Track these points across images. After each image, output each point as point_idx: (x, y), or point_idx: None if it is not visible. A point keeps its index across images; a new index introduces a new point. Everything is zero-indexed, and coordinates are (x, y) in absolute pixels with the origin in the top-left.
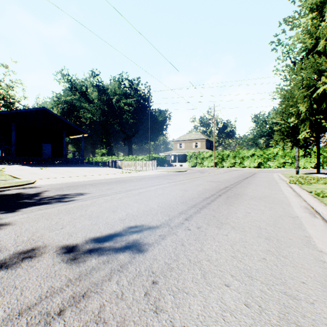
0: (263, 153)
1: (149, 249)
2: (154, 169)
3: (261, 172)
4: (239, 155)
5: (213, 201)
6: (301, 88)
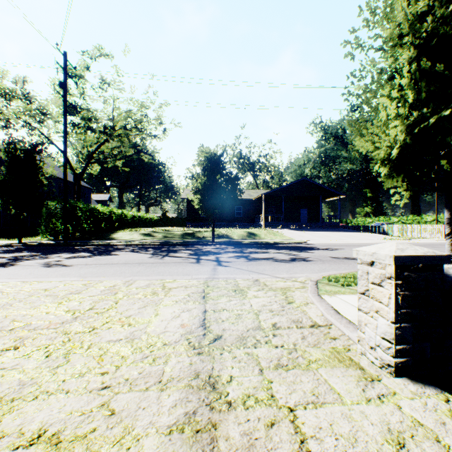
0: None
1: None
2: (439, 236)
3: None
4: None
5: None
6: None
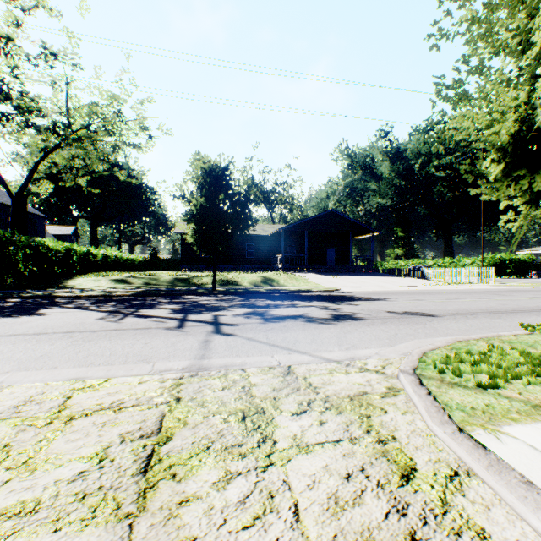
0: None
1: (433, 316)
2: (488, 281)
3: None
4: None
5: (522, 312)
6: None
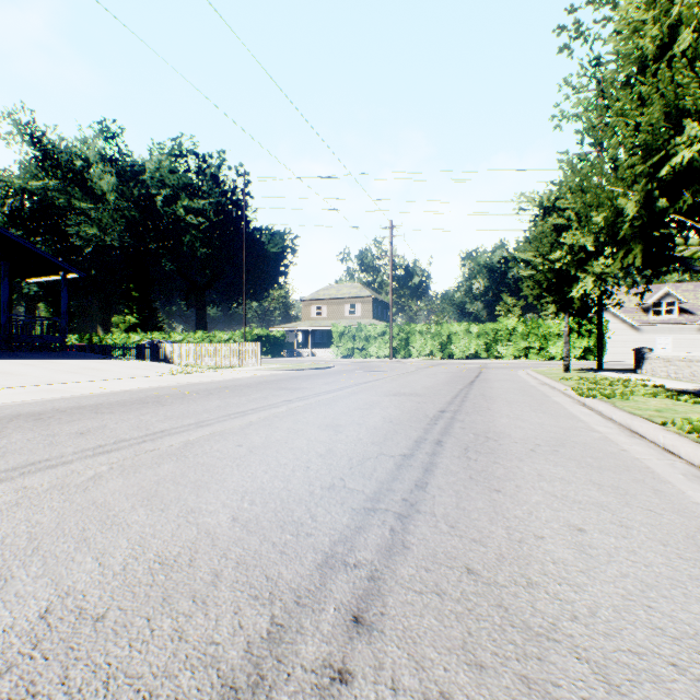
0: (489, 328)
1: None
2: (255, 363)
3: (492, 369)
4: (442, 333)
5: (431, 469)
6: (625, 157)
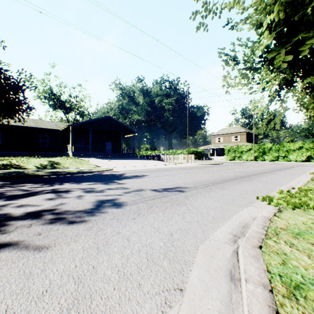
0: (313, 145)
1: (185, 192)
2: (191, 162)
3: (301, 166)
4: (283, 148)
5: (228, 181)
6: (310, 96)
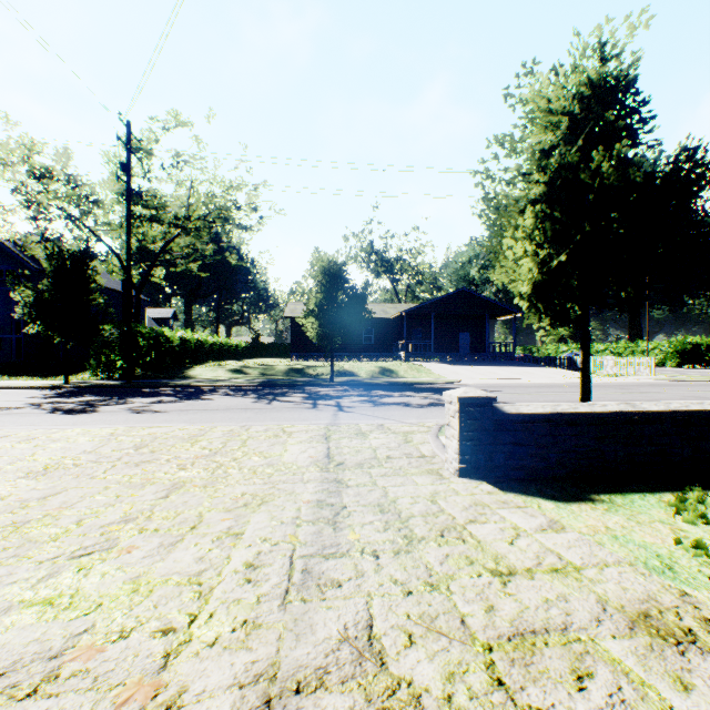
0: None
1: None
2: (647, 374)
3: None
4: None
5: None
6: None
